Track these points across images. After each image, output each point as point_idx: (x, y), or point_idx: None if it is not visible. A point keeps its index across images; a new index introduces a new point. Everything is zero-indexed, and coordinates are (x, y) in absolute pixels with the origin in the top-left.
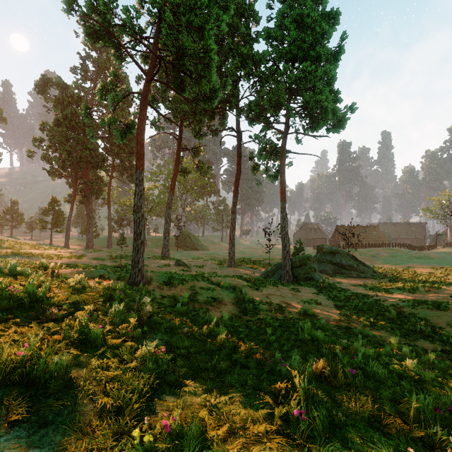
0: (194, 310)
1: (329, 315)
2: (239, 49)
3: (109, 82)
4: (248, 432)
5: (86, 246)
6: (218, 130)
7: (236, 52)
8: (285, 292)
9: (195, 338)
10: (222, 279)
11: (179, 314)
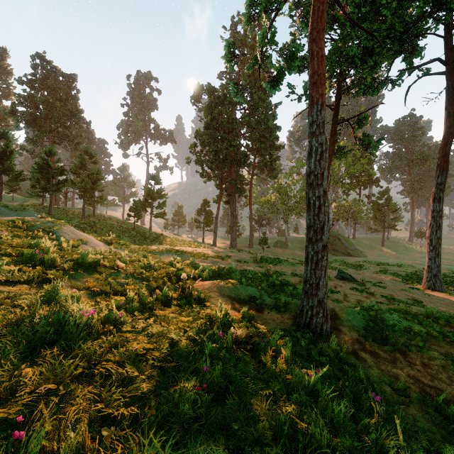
0: None
1: None
2: None
3: None
4: None
5: (230, 245)
6: (411, 67)
7: None
8: None
9: None
10: None
11: None
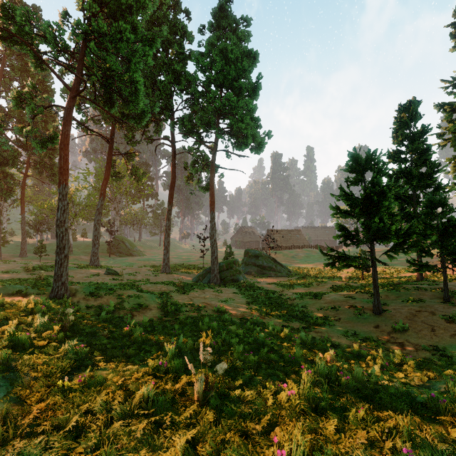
0: (119, 317)
1: (238, 310)
2: (172, 64)
3: (27, 93)
4: (132, 378)
5: None
6: (152, 139)
7: (169, 68)
8: (209, 293)
9: (114, 338)
10: (152, 286)
11: (103, 321)
